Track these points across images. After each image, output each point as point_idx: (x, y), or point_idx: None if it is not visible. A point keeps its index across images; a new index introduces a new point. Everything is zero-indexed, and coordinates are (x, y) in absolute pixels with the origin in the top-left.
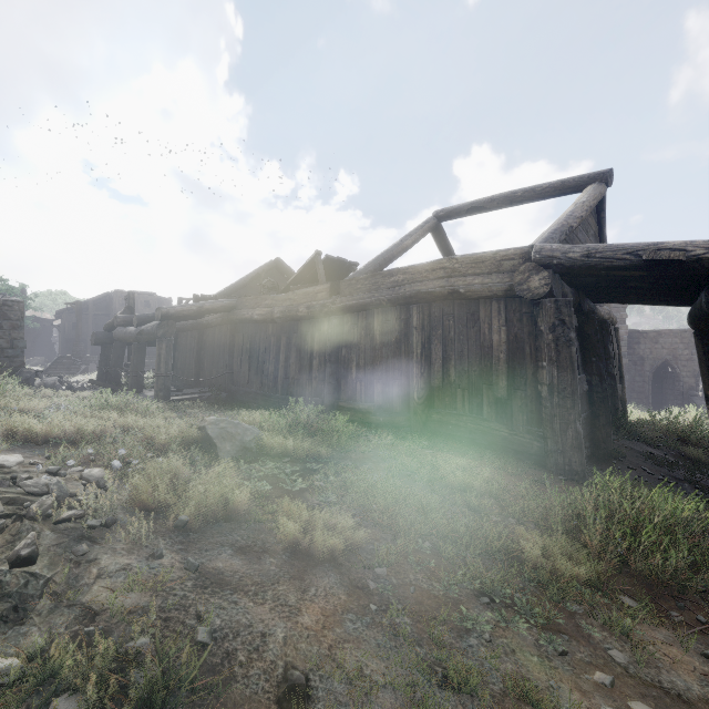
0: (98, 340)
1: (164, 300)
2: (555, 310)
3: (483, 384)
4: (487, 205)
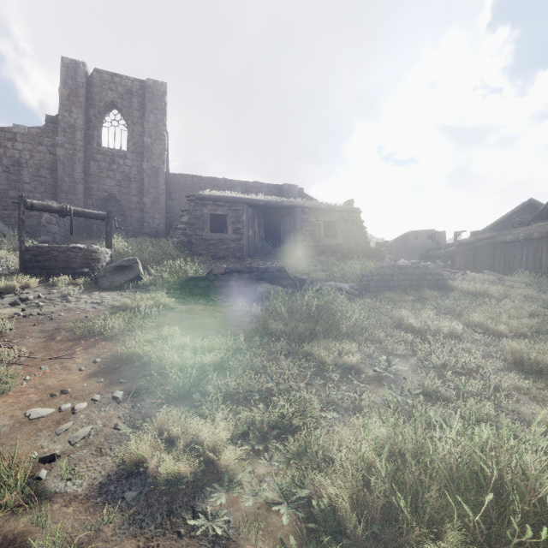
0: (421, 257)
1: (439, 233)
2: None
3: None
4: None
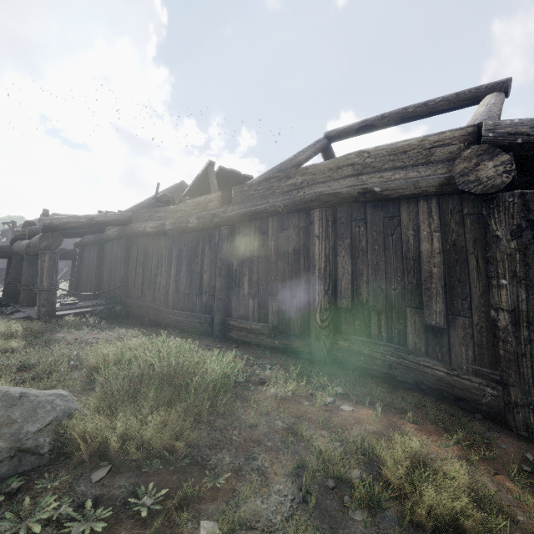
0: (2, 254)
1: None
2: (522, 207)
3: (407, 307)
4: (378, 123)
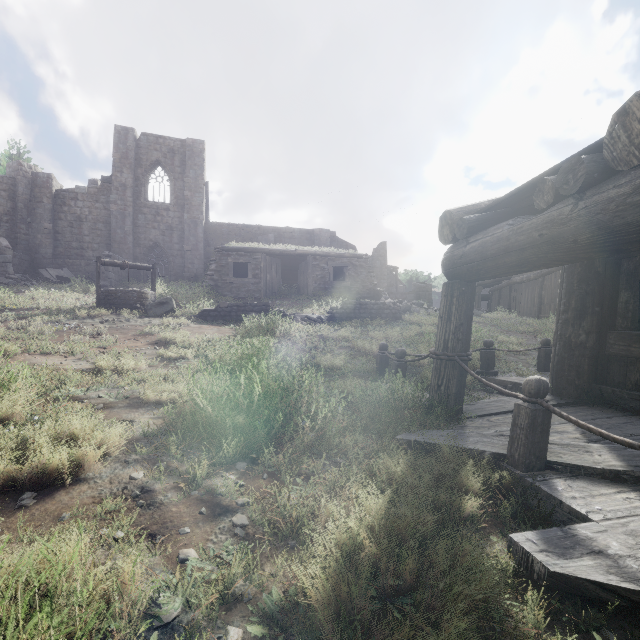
0: None
1: None
2: None
3: None
4: None
